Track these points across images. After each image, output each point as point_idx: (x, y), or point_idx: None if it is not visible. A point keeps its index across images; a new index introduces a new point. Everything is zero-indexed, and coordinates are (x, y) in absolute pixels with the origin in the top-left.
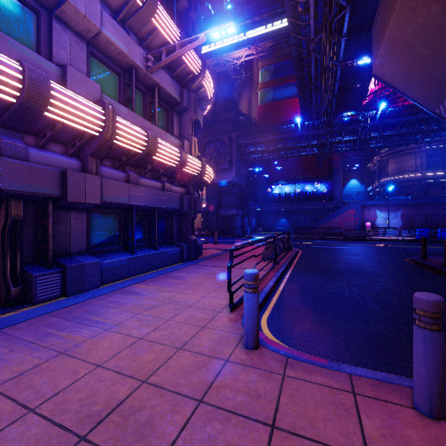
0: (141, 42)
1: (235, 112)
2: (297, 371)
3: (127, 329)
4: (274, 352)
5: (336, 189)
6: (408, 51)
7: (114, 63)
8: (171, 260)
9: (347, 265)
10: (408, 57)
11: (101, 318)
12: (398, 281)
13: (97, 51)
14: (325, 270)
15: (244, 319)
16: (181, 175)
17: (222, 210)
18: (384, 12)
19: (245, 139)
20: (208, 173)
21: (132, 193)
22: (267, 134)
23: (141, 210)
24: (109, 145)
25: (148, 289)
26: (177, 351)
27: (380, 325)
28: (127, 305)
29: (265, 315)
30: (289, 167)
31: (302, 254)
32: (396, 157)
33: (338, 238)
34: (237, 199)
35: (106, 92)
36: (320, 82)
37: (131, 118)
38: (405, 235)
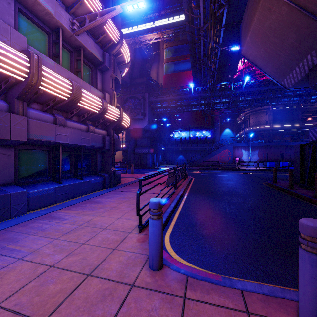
0: (68, 9)
1: (147, 78)
2: (196, 292)
3: (41, 257)
4: (175, 272)
5: (217, 135)
6: (266, 39)
7: (43, 22)
8: (94, 187)
9: (226, 188)
10: (265, 44)
11: (17, 245)
12: (261, 199)
13: (26, 9)
14: (211, 192)
15: (150, 243)
16: (103, 120)
17: (138, 149)
18: (250, 11)
19: (154, 97)
20: (125, 119)
21: (58, 133)
22: (170, 94)
23: (68, 147)
24: (34, 90)
25: (70, 214)
26: (85, 278)
27: (256, 236)
28: (48, 230)
29: (168, 232)
30: (185, 119)
31: (194, 181)
32: (255, 115)
33: (218, 169)
34: (148, 141)
35: (35, 46)
36: (206, 59)
37: (58, 70)
38: (260, 166)
